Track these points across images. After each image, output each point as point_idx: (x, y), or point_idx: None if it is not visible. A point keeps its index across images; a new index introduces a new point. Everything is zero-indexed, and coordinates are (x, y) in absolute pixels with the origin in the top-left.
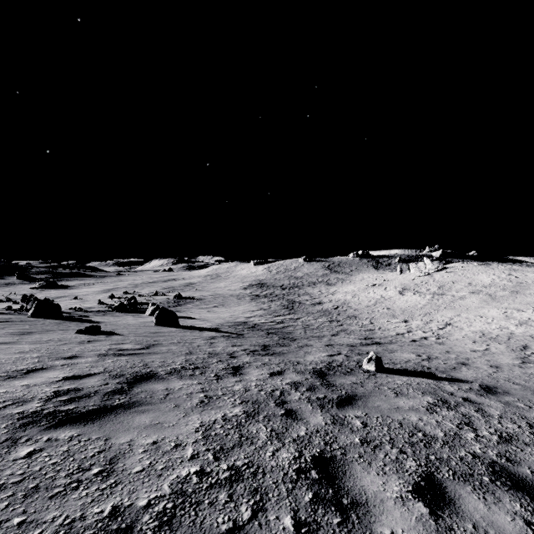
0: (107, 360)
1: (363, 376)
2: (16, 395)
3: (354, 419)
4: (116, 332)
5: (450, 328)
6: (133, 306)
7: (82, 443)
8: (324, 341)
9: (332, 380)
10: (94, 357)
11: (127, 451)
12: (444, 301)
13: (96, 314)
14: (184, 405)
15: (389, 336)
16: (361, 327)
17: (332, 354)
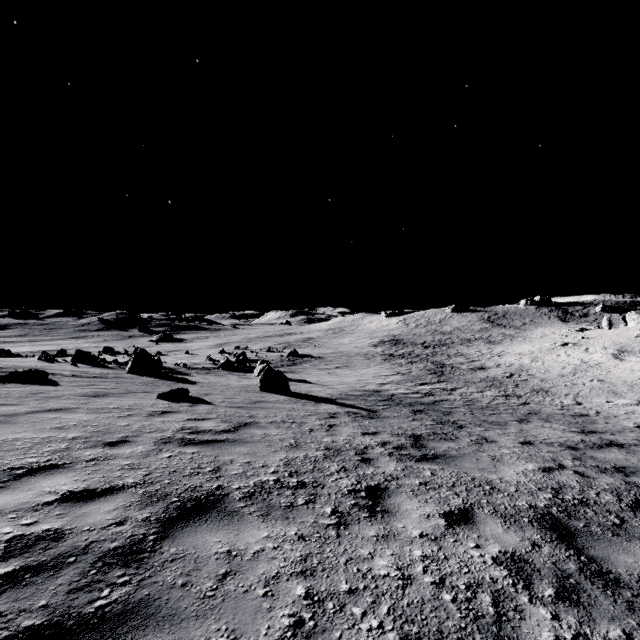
0: (163, 452)
1: None
2: None
3: None
4: (207, 399)
5: None
6: (241, 364)
7: None
8: (512, 433)
9: (601, 558)
10: (149, 445)
11: None
12: None
13: (199, 371)
14: (251, 636)
15: (625, 430)
16: (562, 409)
17: (546, 466)
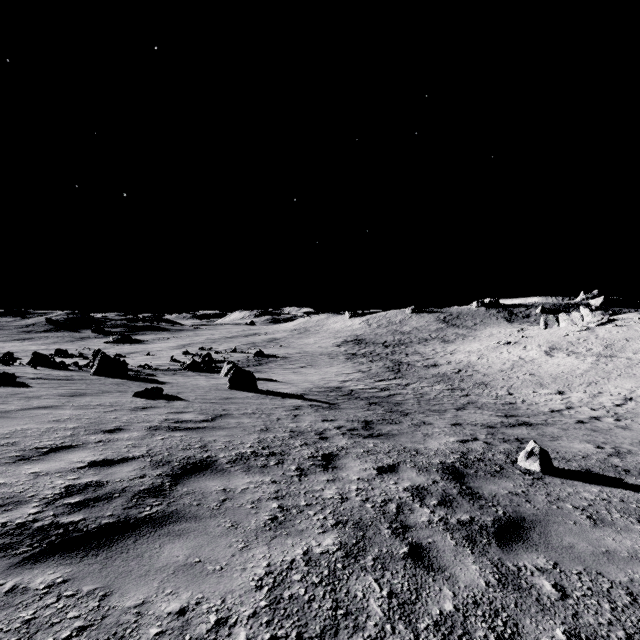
0: (156, 436)
1: (523, 481)
2: (12, 491)
3: (536, 575)
4: (180, 396)
5: (633, 405)
6: (207, 364)
7: (61, 602)
8: (447, 418)
9: (476, 487)
10: (142, 431)
11: (128, 632)
12: (616, 366)
13: (165, 372)
14: (246, 523)
15: (540, 414)
16: (496, 399)
17: (464, 439)
